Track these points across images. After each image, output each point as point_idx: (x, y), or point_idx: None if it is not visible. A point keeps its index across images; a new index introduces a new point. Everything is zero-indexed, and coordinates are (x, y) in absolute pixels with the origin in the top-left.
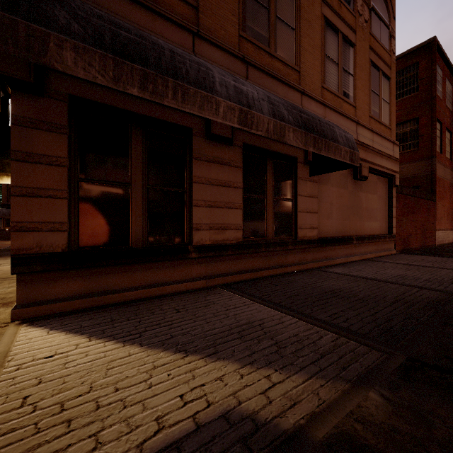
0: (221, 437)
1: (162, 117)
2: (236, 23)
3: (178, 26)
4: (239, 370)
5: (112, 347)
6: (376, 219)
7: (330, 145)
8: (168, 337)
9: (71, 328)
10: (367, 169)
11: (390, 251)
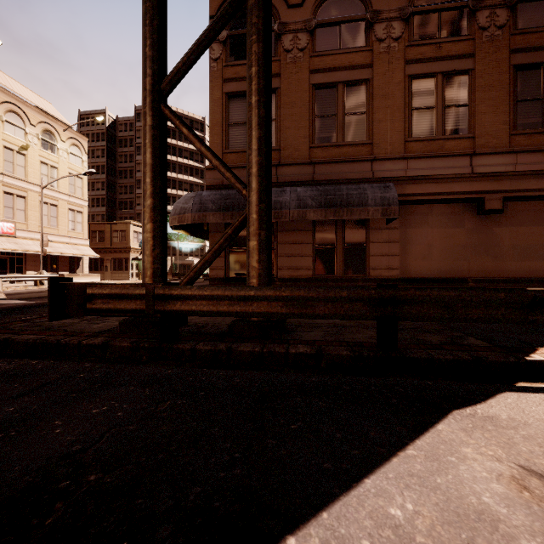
0: None
1: None
2: (307, 142)
3: None
4: None
5: None
6: (543, 258)
7: (353, 210)
8: None
9: None
10: (497, 201)
11: None
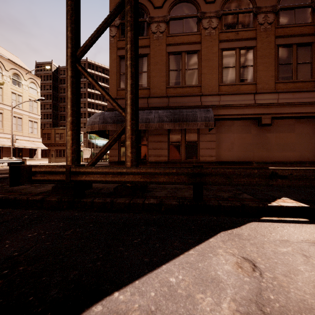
0: None
1: None
2: (165, 84)
3: (142, 98)
4: None
5: None
6: (292, 150)
7: (189, 124)
8: None
9: None
10: (268, 119)
11: None
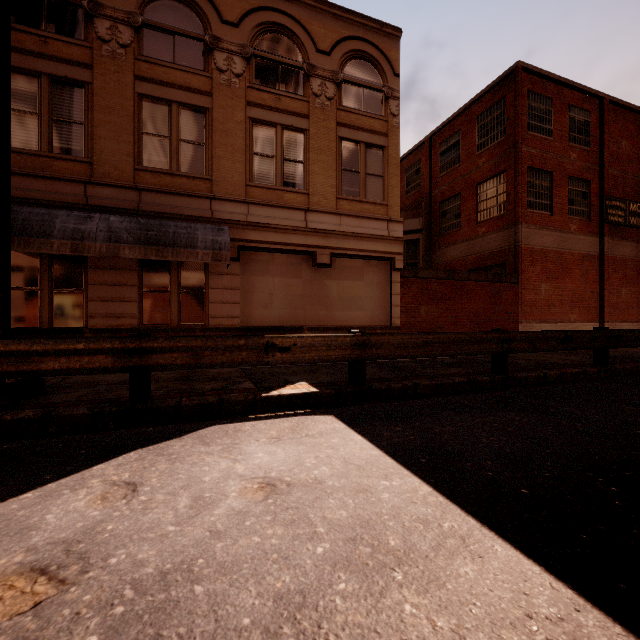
0: None
1: None
2: (132, 161)
3: (72, 182)
4: None
5: None
6: (361, 309)
7: (180, 252)
8: None
9: None
10: (327, 256)
11: None
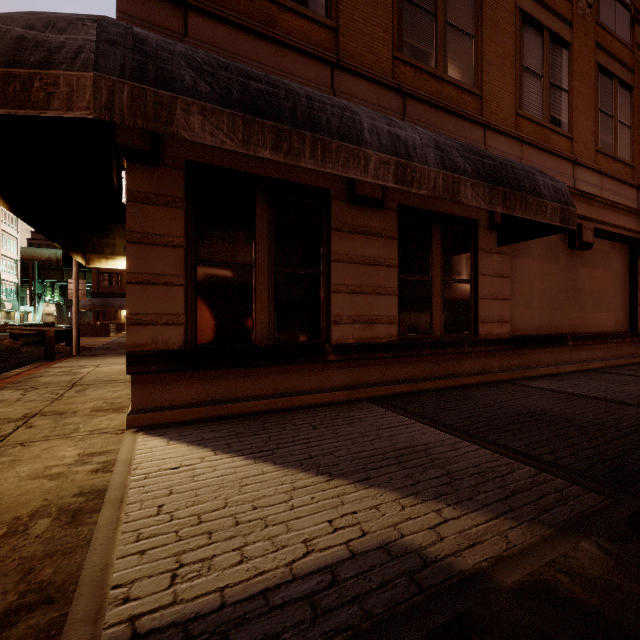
0: (381, 567)
1: (292, 179)
2: (389, 42)
3: (312, 58)
4: (399, 500)
5: (241, 464)
6: (607, 309)
7: (528, 201)
8: (307, 457)
9: (192, 439)
10: (591, 232)
11: (632, 358)
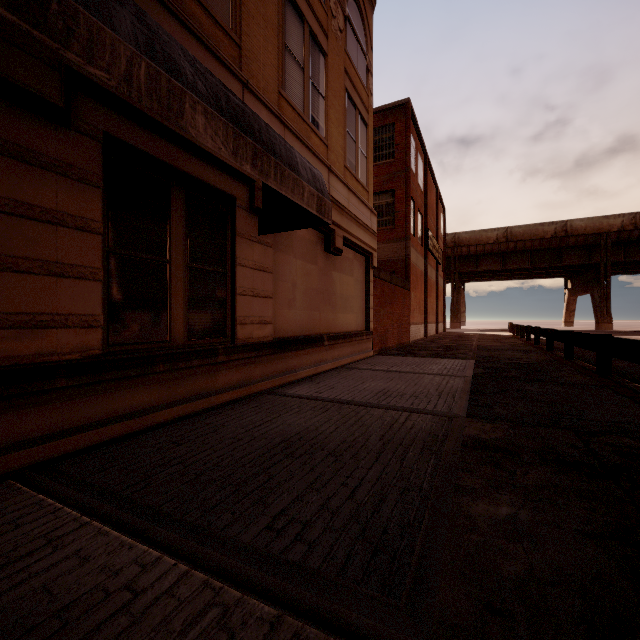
0: None
1: None
2: None
3: None
4: None
5: None
6: (352, 310)
7: (285, 173)
8: None
9: None
10: (341, 239)
11: (368, 353)
